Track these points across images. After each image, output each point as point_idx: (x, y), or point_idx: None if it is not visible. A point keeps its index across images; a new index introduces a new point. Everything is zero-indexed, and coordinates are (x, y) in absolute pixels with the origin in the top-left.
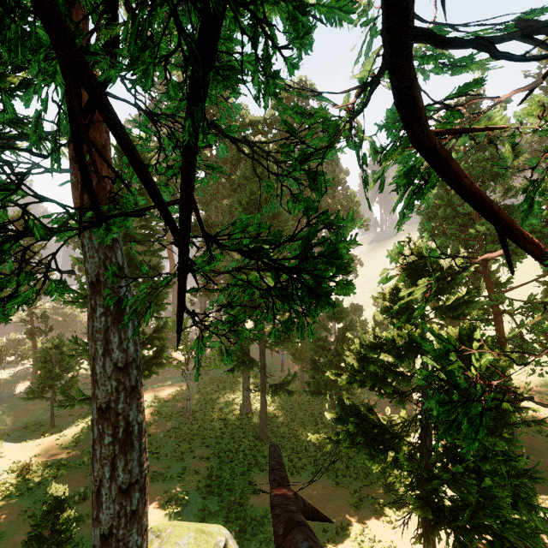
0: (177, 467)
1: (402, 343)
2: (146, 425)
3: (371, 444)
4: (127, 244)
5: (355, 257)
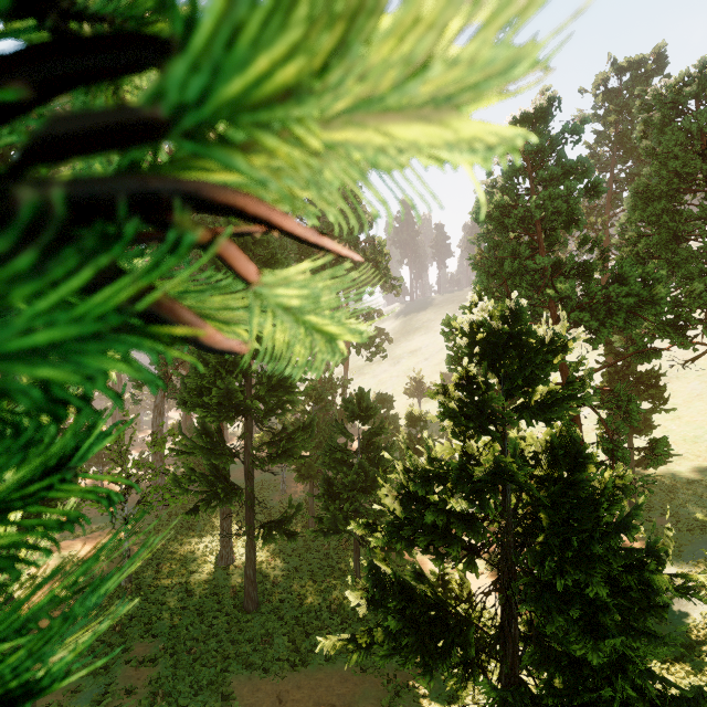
0: (93, 689)
1: (481, 475)
2: None
3: (424, 645)
4: None
5: (382, 331)
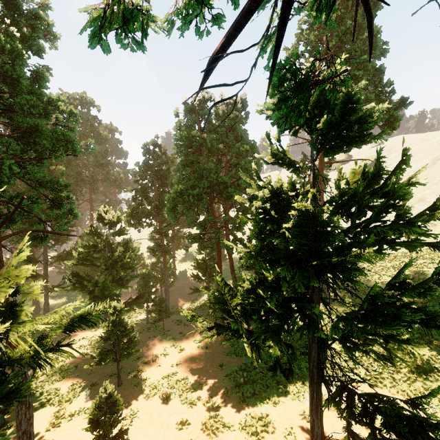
0: None
1: (89, 244)
2: None
3: (83, 286)
4: None
5: None
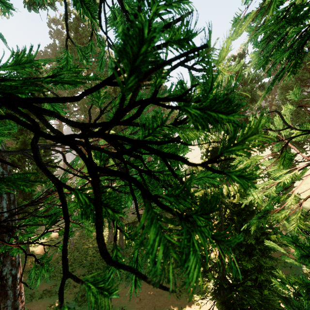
0: None
1: None
2: (41, 256)
3: None
4: (24, 134)
5: None
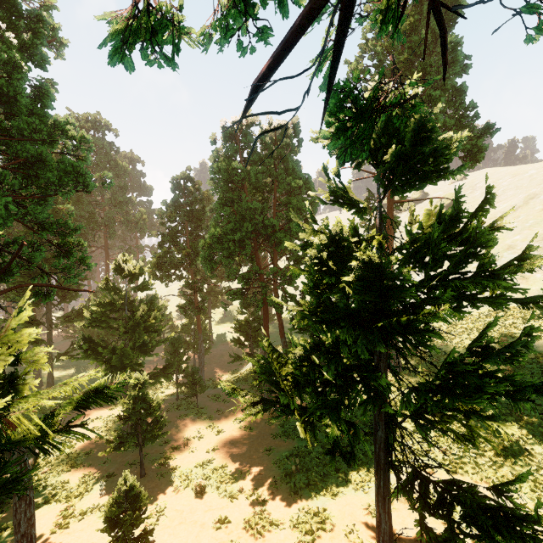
0: None
1: (104, 302)
2: None
3: (96, 354)
4: None
5: None
